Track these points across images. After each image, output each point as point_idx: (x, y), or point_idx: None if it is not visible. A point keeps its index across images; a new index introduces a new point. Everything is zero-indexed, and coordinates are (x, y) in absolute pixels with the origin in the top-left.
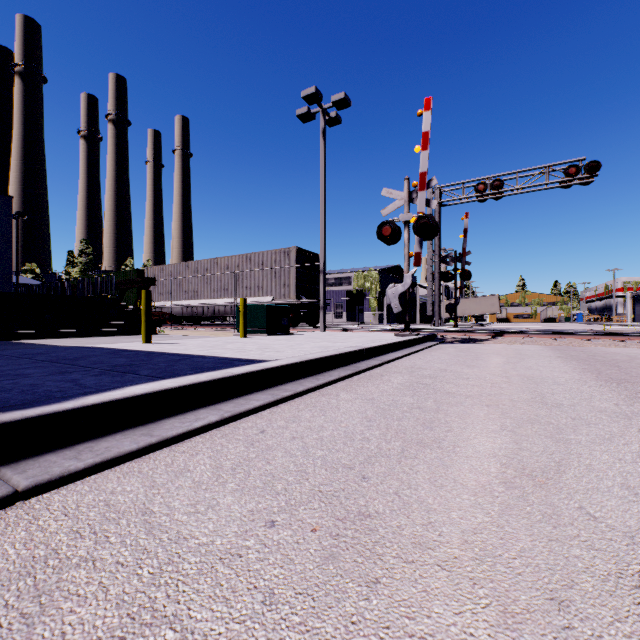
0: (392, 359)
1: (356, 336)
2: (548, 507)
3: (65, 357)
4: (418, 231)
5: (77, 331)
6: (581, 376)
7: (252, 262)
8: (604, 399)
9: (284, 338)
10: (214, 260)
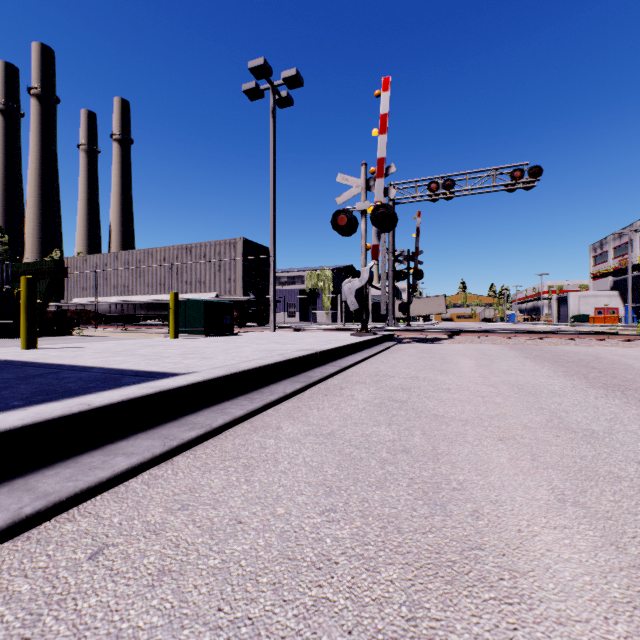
0: (351, 364)
1: (309, 336)
2: None
3: None
4: (376, 221)
5: None
6: (572, 382)
7: (193, 254)
8: (635, 418)
9: (224, 339)
10: (148, 251)
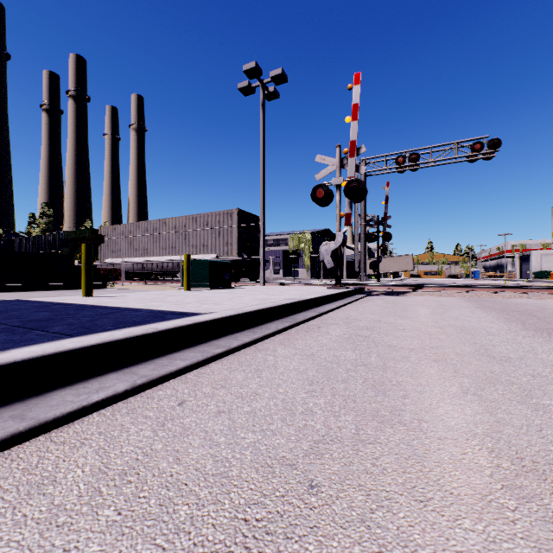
0: (327, 310)
1: (292, 289)
2: None
3: None
4: (349, 194)
5: (23, 285)
6: (509, 326)
7: (198, 222)
8: (547, 351)
9: (225, 291)
10: (163, 220)
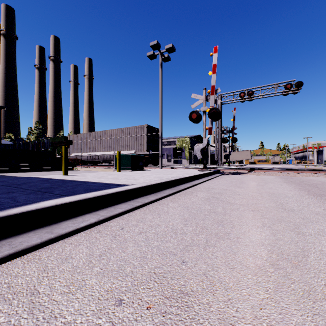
0: (197, 183)
1: (178, 171)
2: (305, 284)
3: (16, 183)
4: (210, 116)
5: (29, 168)
6: (299, 192)
7: (124, 132)
8: (316, 206)
9: (140, 172)
10: (104, 131)
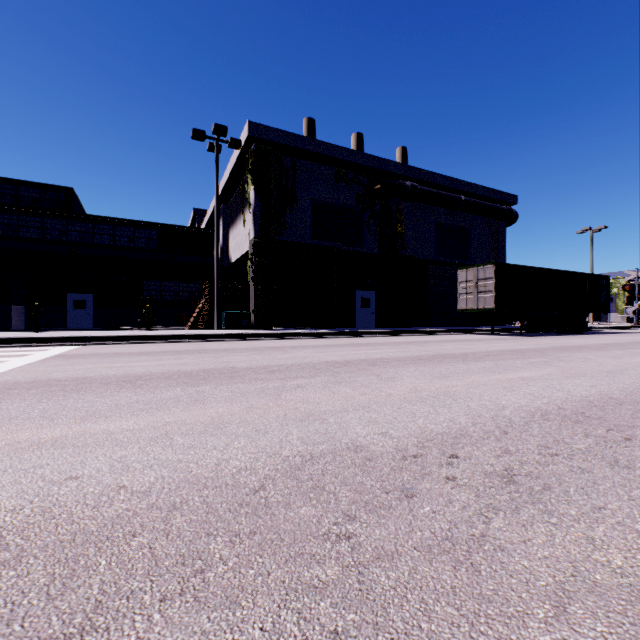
0: (625, 329)
1: None
2: (634, 331)
3: None
4: None
5: None
6: None
7: None
8: None
9: None
10: None
